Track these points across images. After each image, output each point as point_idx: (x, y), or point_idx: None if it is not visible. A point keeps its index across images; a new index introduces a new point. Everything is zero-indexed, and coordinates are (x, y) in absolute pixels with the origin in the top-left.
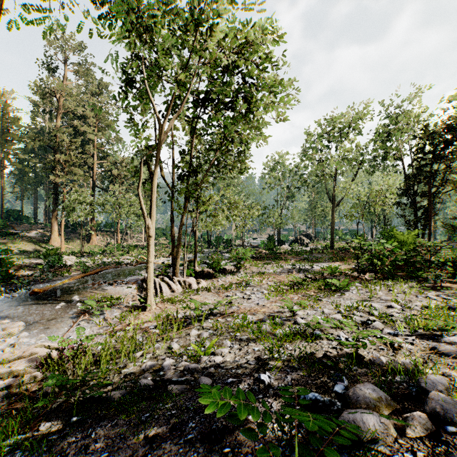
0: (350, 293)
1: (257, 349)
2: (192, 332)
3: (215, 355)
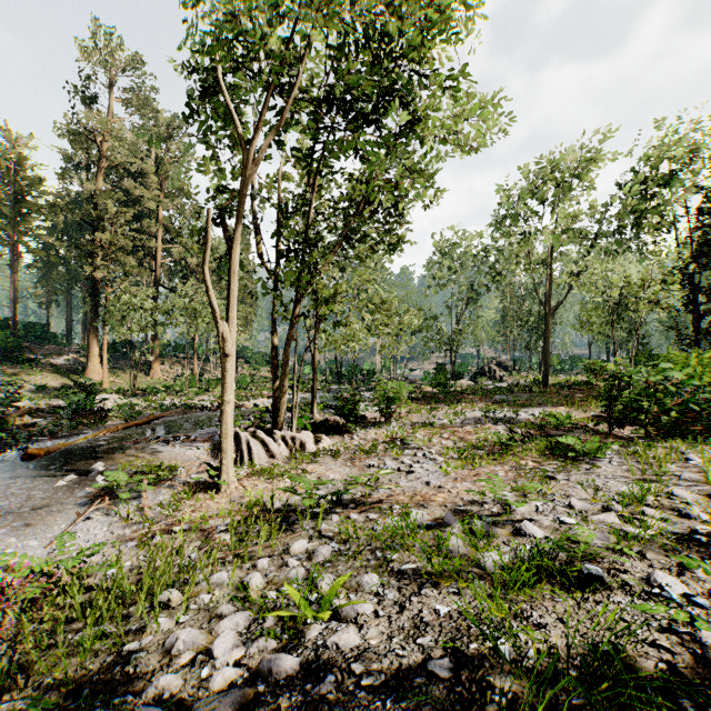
0: (606, 464)
1: (445, 612)
2: (296, 545)
3: (340, 622)
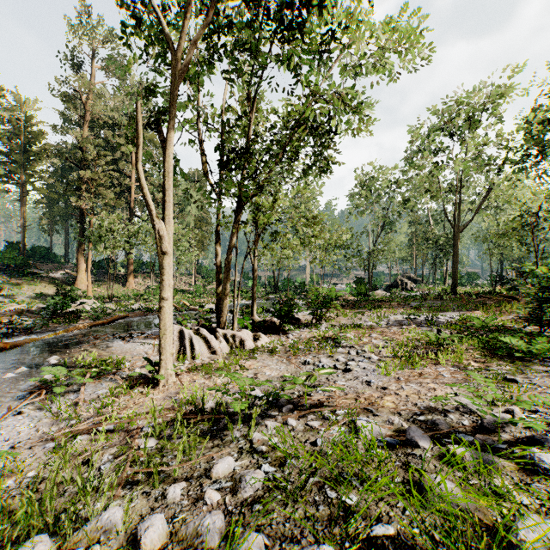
0: None
1: None
2: (220, 466)
3: None
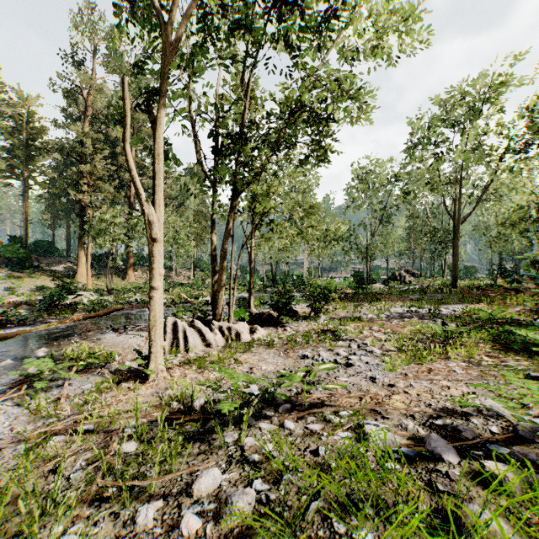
0: None
1: None
2: (203, 481)
3: None
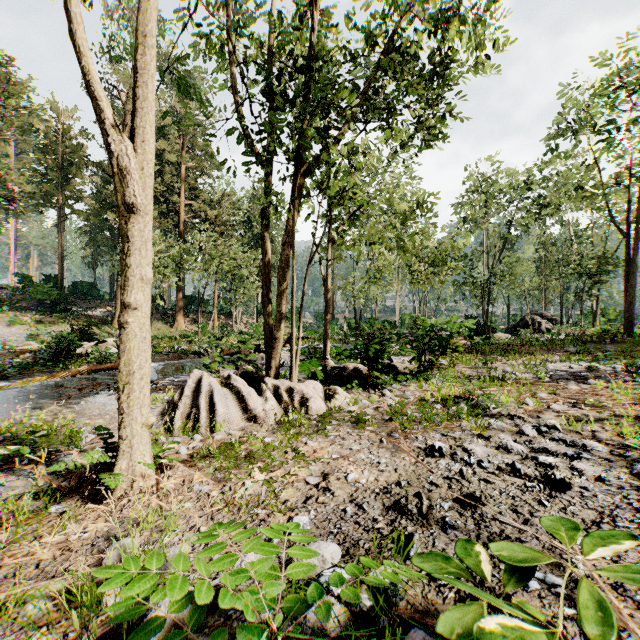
0: None
1: None
2: None
3: None
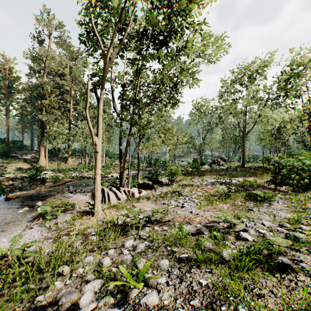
0: (276, 203)
1: (205, 284)
2: (127, 243)
3: (148, 287)
